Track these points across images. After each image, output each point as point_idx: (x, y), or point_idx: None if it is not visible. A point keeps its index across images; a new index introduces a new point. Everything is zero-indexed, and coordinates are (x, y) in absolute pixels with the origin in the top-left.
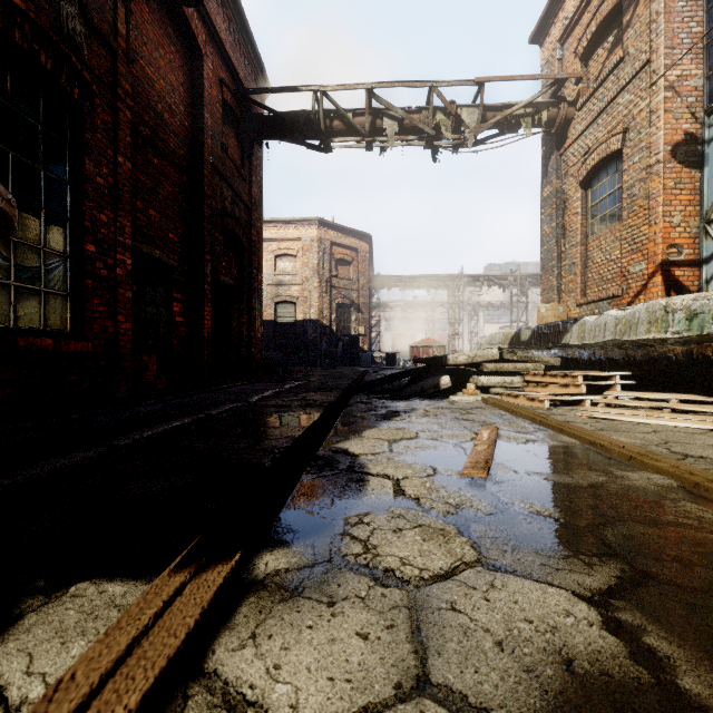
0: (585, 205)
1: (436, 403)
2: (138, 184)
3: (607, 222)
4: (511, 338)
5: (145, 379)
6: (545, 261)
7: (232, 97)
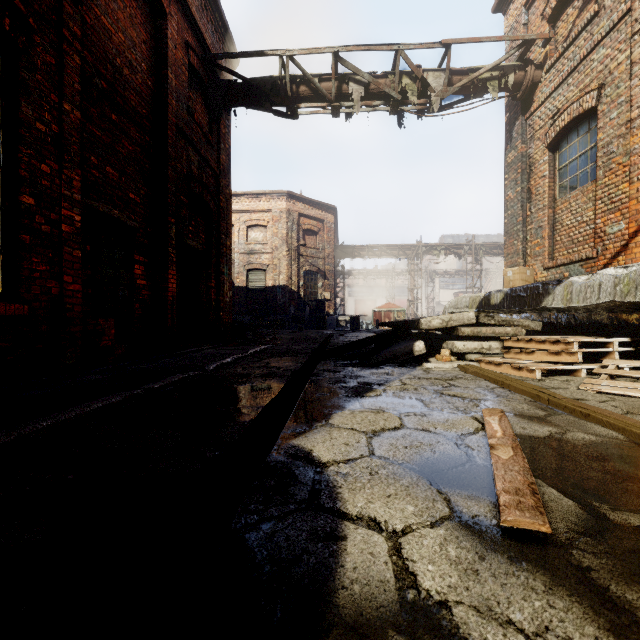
0: (553, 168)
1: (409, 372)
2: (93, 138)
3: (578, 183)
4: (480, 301)
5: (101, 344)
6: (509, 225)
7: (199, 62)
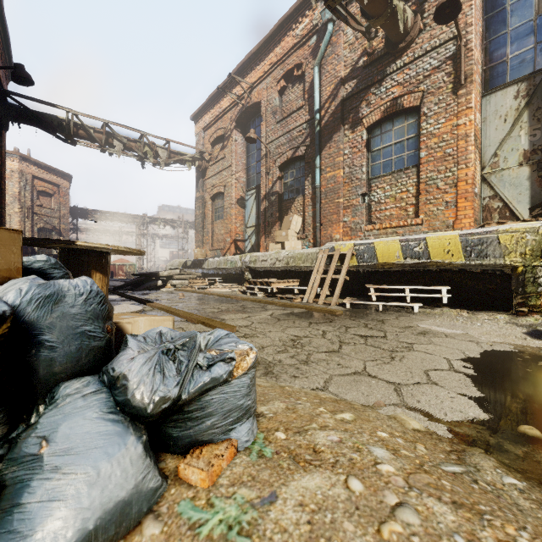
0: (213, 207)
1: (157, 291)
2: None
3: (220, 218)
4: (183, 264)
5: None
6: (197, 227)
7: None
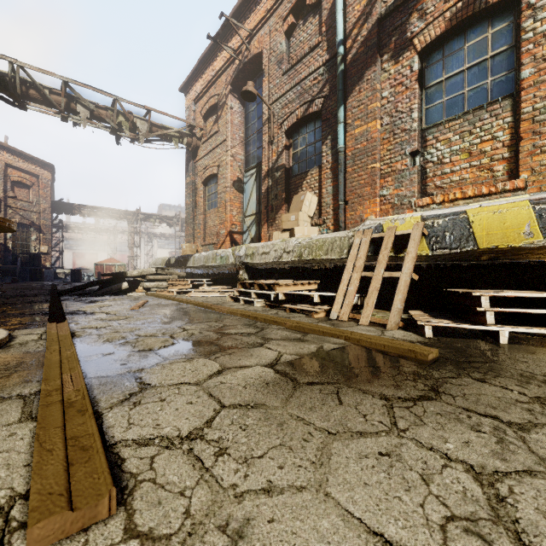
0: (205, 194)
1: (120, 297)
2: None
3: (213, 206)
4: (166, 262)
5: None
6: (187, 218)
7: None
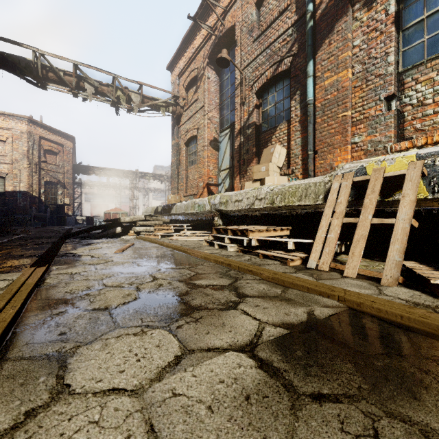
0: (187, 153)
1: (114, 240)
2: None
3: (194, 163)
4: (155, 210)
5: None
6: (173, 174)
7: None
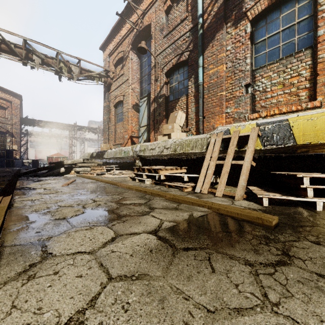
0: (115, 113)
1: (58, 177)
2: None
3: (121, 120)
4: (91, 155)
5: None
6: (104, 128)
7: None
